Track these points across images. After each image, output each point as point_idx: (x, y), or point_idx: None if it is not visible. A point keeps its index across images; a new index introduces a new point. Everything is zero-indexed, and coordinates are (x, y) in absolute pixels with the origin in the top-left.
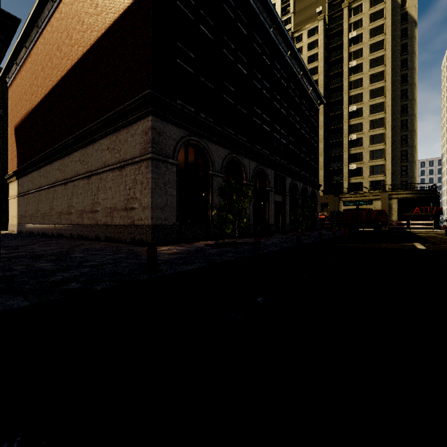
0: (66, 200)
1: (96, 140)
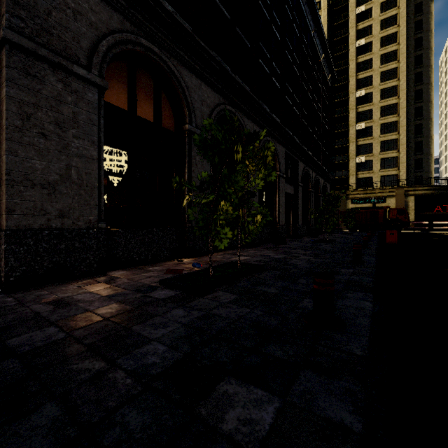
0: None
1: None
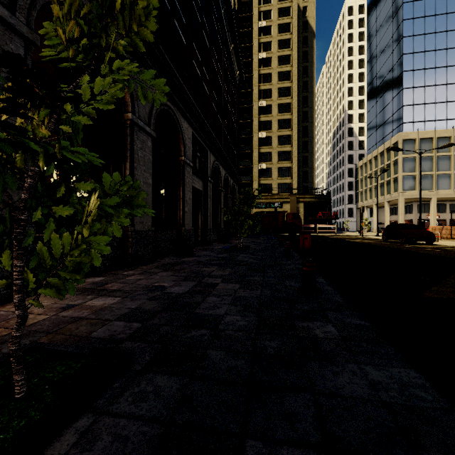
0: None
1: None
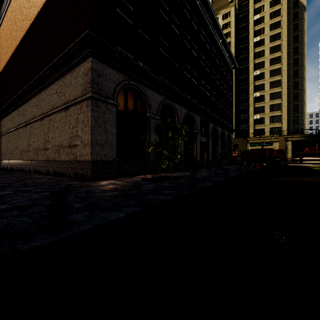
0: (26, 139)
1: (47, 85)
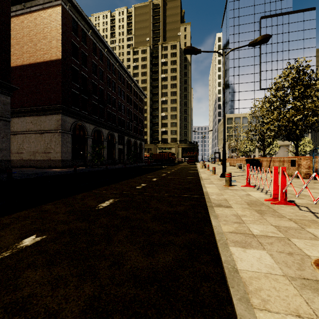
0: None
1: (21, 116)
